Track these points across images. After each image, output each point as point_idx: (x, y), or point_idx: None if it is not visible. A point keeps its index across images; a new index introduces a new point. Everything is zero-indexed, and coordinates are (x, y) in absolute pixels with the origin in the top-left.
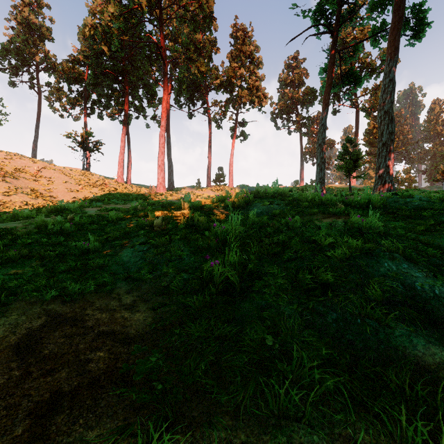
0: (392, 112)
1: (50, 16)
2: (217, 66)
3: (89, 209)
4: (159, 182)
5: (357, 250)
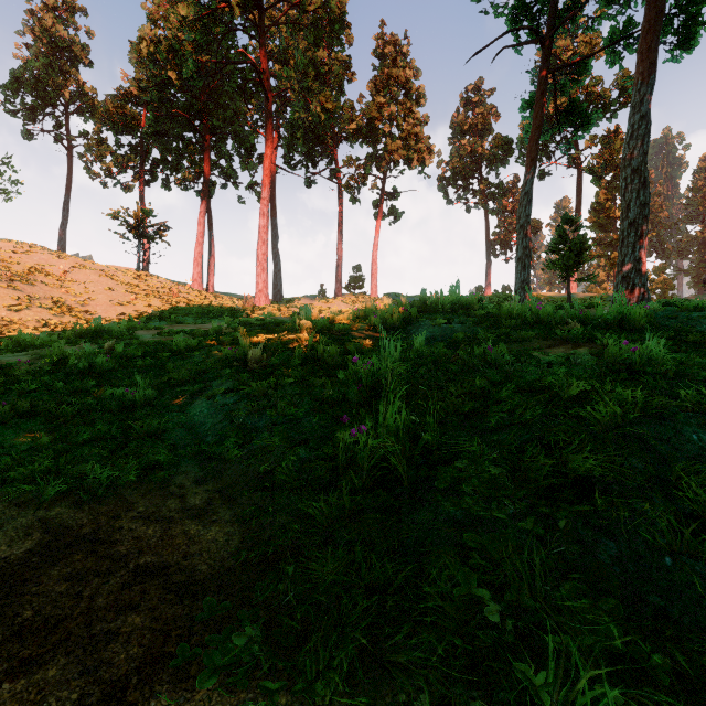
0: (645, 169)
1: (88, 27)
2: (352, 101)
3: (143, 332)
4: (258, 289)
5: (636, 408)
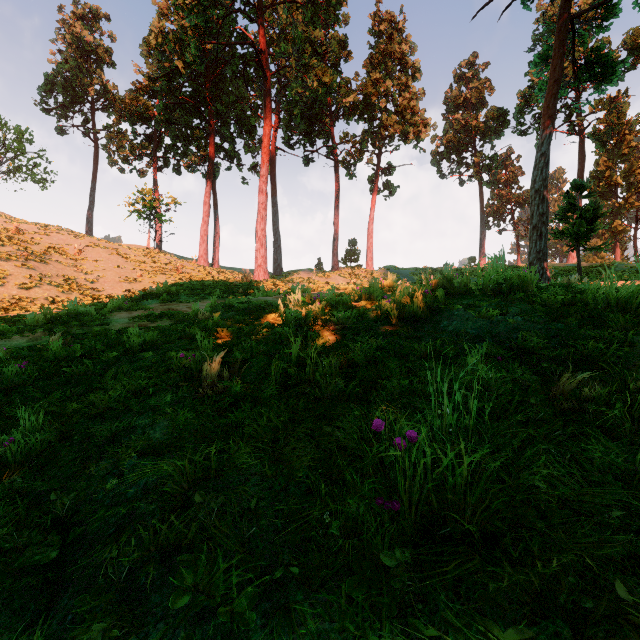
0: None
1: (110, 32)
2: (348, 78)
3: (124, 314)
4: (257, 264)
5: None
